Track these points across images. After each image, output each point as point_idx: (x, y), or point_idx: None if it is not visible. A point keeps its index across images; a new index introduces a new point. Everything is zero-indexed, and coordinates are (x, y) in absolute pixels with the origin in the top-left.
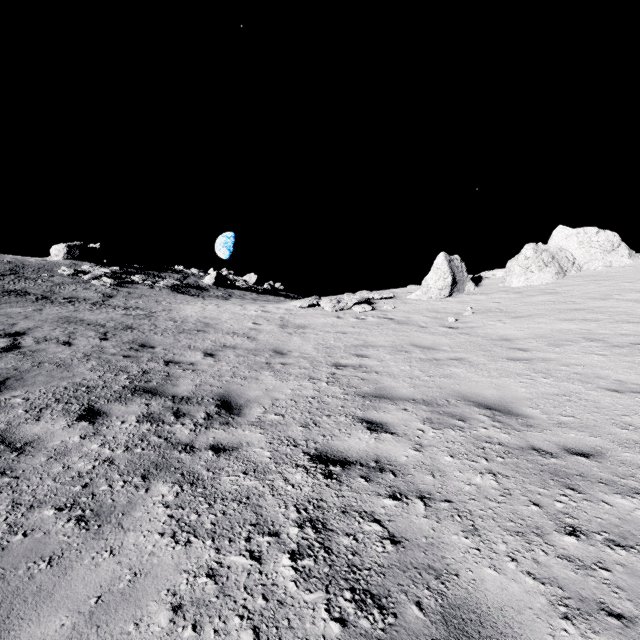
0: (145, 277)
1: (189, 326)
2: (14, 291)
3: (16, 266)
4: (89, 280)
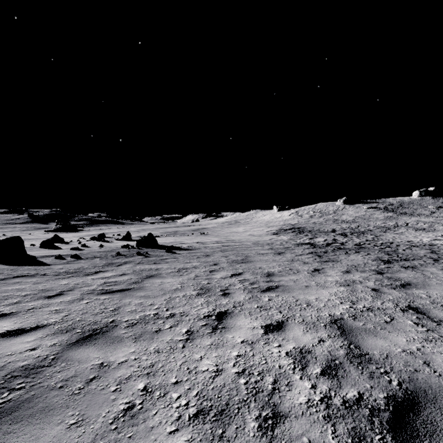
0: None
1: None
2: (402, 213)
3: (401, 203)
4: (427, 206)
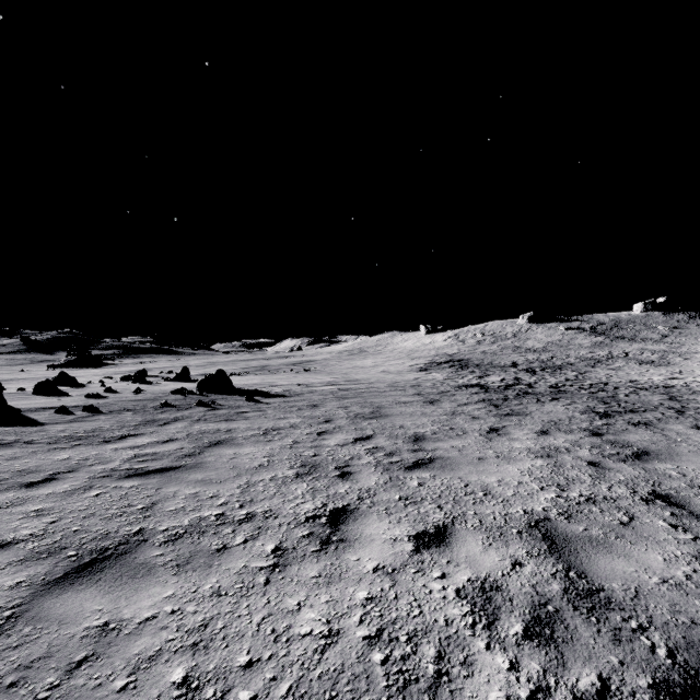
0: (699, 319)
1: (691, 351)
2: (619, 337)
3: (616, 322)
4: (655, 326)
